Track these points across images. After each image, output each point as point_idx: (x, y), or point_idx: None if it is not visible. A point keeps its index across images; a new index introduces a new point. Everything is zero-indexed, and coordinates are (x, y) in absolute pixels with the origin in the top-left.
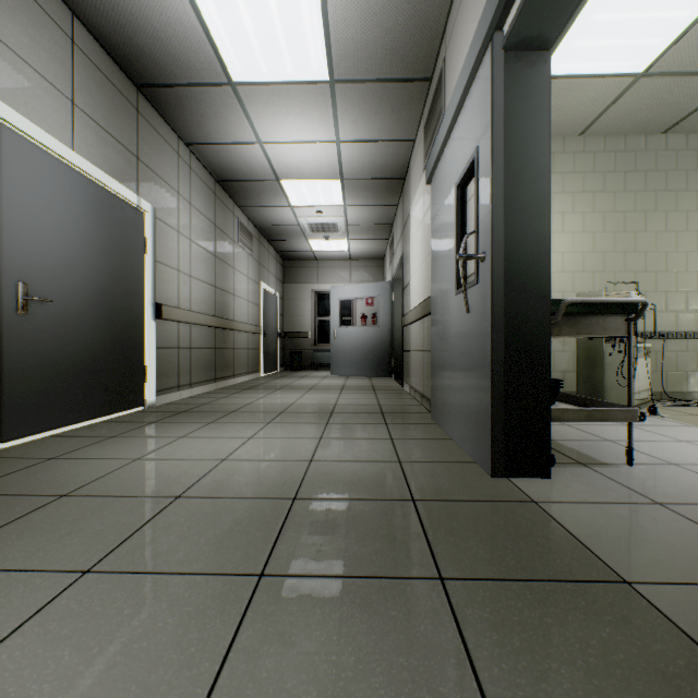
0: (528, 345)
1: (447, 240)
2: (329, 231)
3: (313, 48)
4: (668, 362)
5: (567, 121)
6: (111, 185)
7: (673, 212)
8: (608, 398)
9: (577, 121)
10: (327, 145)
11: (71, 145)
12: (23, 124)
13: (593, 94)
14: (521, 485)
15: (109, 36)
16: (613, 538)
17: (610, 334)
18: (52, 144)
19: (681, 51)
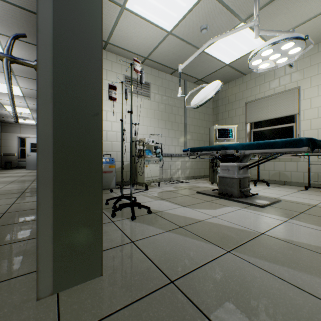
0: None
1: None
2: (26, 118)
3: (18, 92)
4: None
5: None
6: None
7: None
8: None
9: None
10: (23, 103)
11: None
12: None
13: None
14: None
15: None
16: None
17: None
18: None
19: None
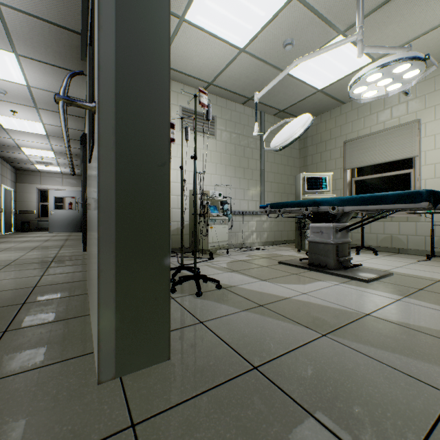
0: None
1: None
2: (48, 164)
3: (40, 130)
4: None
5: None
6: None
7: None
8: None
9: None
10: (46, 144)
11: None
12: None
13: None
14: None
15: None
16: None
17: None
18: None
19: None
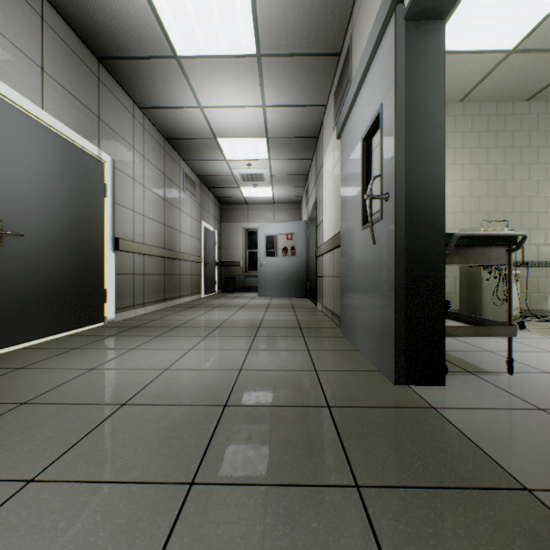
0: (426, 271)
1: (354, 184)
2: (257, 180)
3: (243, 27)
4: (530, 286)
5: (450, 90)
6: (76, 140)
7: (535, 164)
8: (485, 315)
9: (458, 90)
10: (255, 109)
11: (41, 105)
12: None
13: (472, 67)
14: (421, 392)
15: (73, 15)
16: (507, 443)
17: (493, 262)
18: (24, 103)
19: (544, 31)
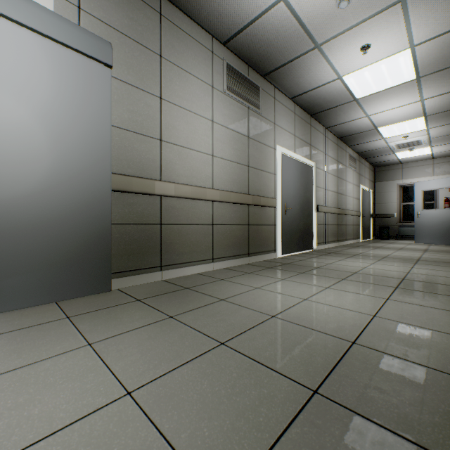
0: None
1: None
2: (413, 145)
3: (405, 71)
4: None
5: None
6: (303, 161)
7: None
8: None
9: None
10: (413, 104)
11: (294, 151)
12: (285, 151)
13: None
14: None
15: (305, 104)
16: None
17: None
18: (291, 154)
19: None
